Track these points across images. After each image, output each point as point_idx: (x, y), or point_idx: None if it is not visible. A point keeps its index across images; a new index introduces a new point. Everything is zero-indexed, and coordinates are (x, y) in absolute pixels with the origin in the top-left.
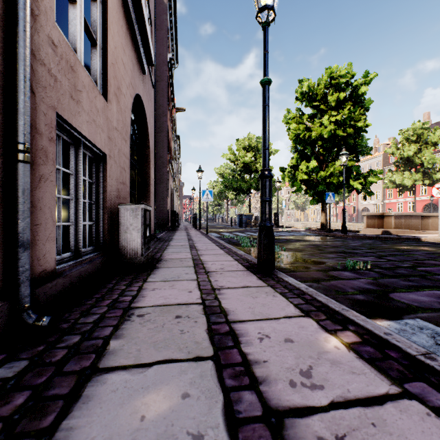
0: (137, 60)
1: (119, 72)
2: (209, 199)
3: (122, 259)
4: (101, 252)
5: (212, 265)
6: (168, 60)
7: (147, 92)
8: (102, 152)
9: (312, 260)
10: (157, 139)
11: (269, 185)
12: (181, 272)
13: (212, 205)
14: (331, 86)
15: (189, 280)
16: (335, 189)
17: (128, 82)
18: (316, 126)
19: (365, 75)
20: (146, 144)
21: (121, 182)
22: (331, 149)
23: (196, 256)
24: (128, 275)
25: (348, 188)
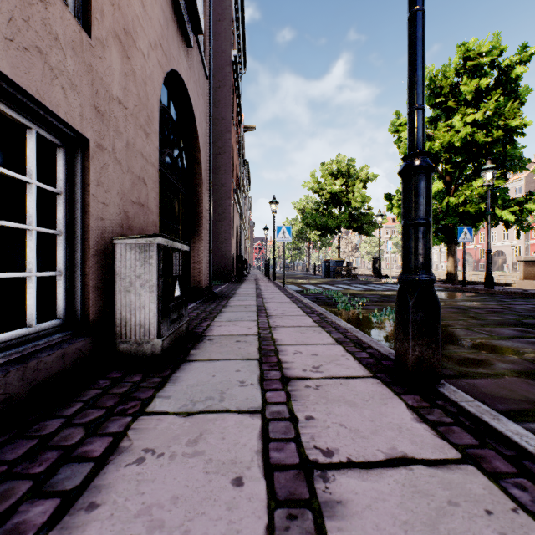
0: (174, 17)
1: (130, 6)
2: (286, 238)
3: (120, 343)
4: (74, 332)
5: (294, 355)
6: (232, 58)
7: (196, 80)
8: (78, 134)
9: (481, 343)
10: (218, 162)
11: (427, 190)
12: (230, 378)
13: (289, 249)
14: (464, 71)
15: (243, 414)
16: (472, 222)
17: (153, 38)
18: (441, 133)
19: (521, 50)
20: (195, 159)
21: (134, 201)
22: (464, 164)
23: (266, 331)
24: (121, 383)
25: (491, 221)
